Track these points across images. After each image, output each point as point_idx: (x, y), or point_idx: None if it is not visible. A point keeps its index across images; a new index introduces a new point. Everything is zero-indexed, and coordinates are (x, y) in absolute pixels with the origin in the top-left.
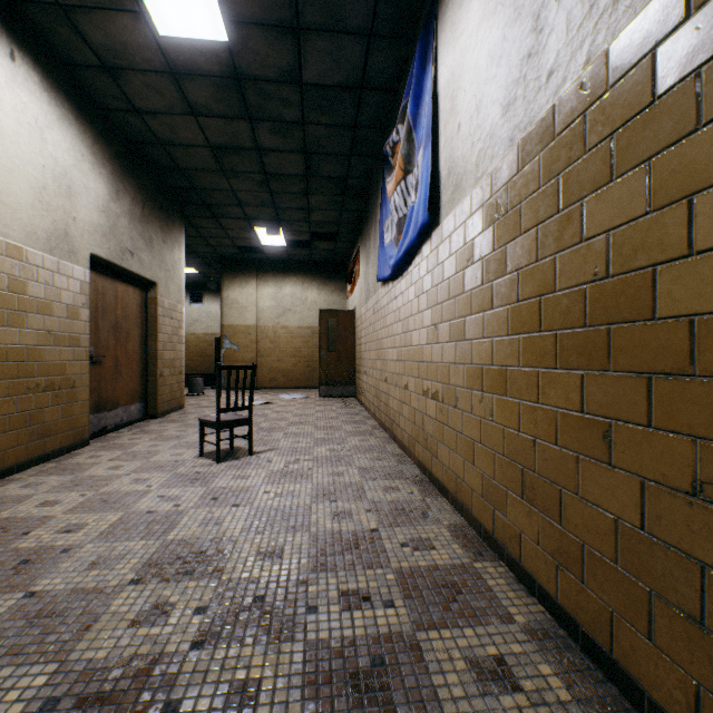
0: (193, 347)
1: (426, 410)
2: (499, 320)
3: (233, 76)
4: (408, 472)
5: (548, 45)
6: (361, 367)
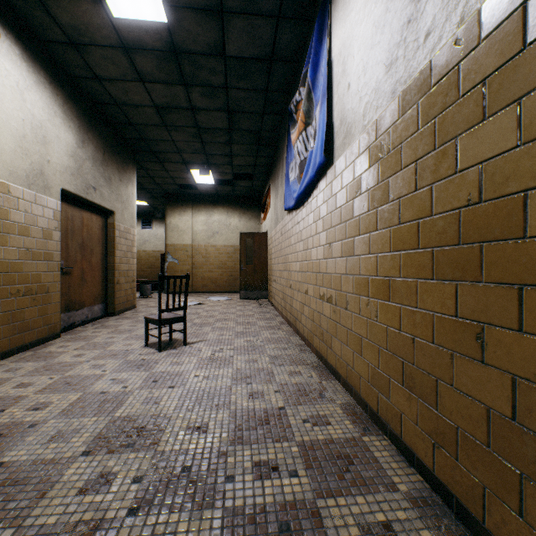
0: (144, 260)
1: (322, 311)
2: (383, 239)
3: (171, 50)
4: (308, 360)
5: (426, 11)
6: (271, 276)
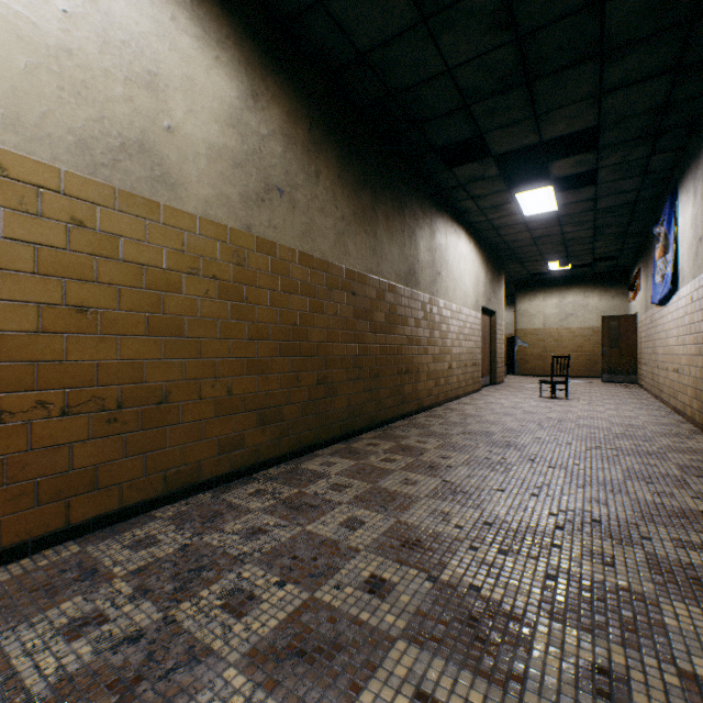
0: None
1: (673, 378)
2: (691, 339)
3: (555, 216)
4: (662, 410)
5: (698, 258)
6: (641, 359)
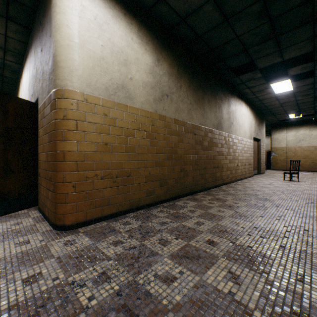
0: None
1: None
2: None
3: (292, 93)
4: None
5: None
6: None
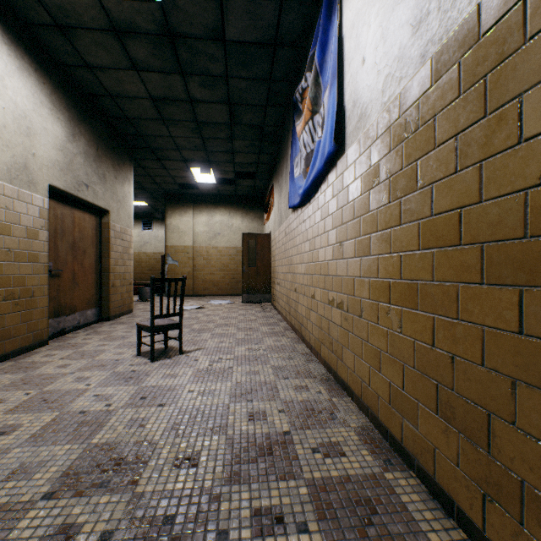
0: (144, 263)
1: (331, 317)
2: (409, 235)
3: (166, 33)
4: (315, 371)
5: None
6: (275, 279)
